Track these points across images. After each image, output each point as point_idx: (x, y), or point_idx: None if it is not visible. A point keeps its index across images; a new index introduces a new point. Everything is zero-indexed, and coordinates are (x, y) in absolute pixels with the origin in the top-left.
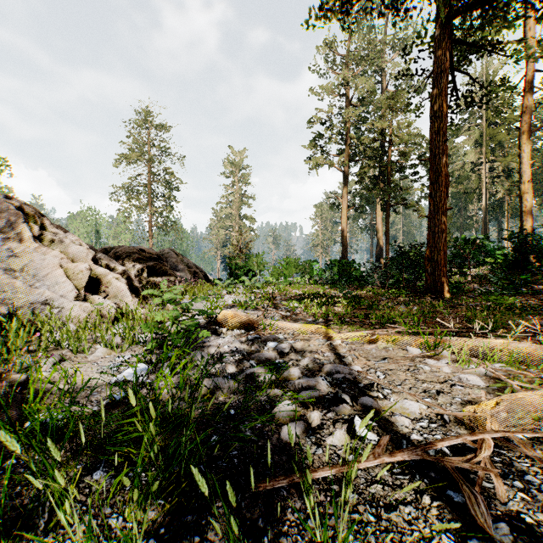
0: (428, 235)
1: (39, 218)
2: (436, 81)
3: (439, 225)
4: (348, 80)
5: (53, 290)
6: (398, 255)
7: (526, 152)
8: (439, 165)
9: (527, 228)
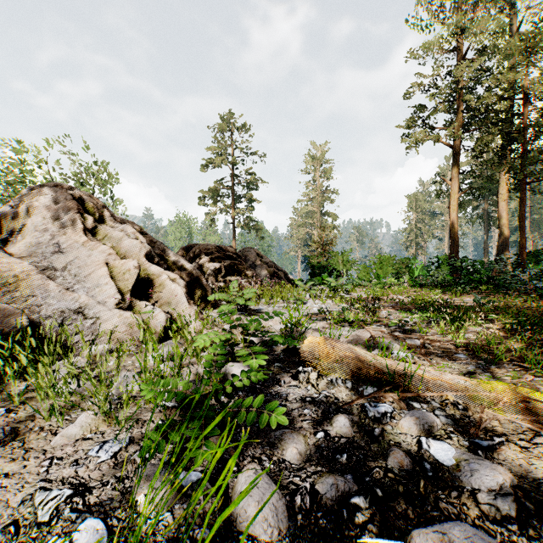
0: None
1: (98, 209)
2: None
3: None
4: (461, 28)
5: (91, 294)
6: None
7: None
8: None
9: None
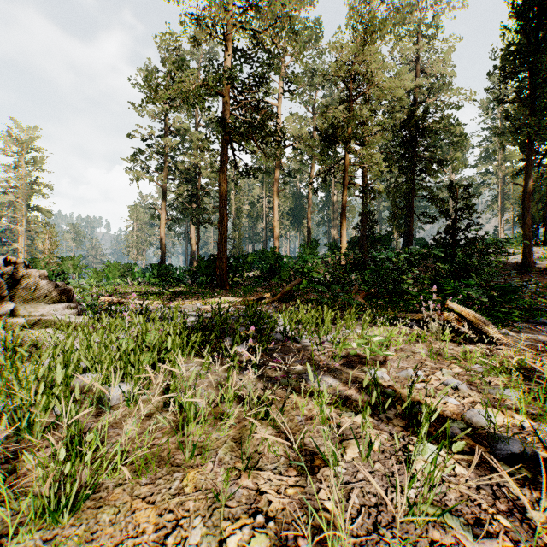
0: (218, 253)
1: None
2: (221, 165)
3: (223, 248)
4: (166, 112)
5: None
6: (203, 264)
7: (276, 203)
8: (223, 213)
9: (276, 248)
